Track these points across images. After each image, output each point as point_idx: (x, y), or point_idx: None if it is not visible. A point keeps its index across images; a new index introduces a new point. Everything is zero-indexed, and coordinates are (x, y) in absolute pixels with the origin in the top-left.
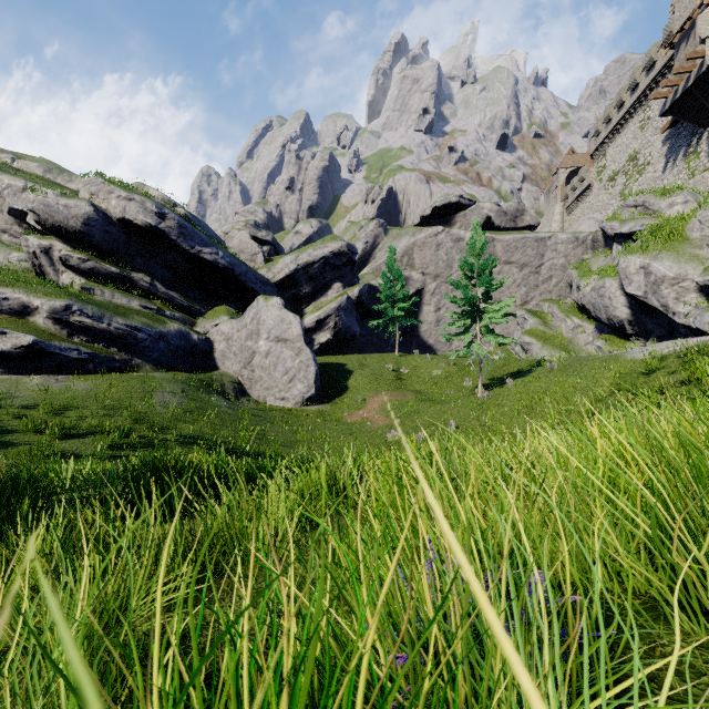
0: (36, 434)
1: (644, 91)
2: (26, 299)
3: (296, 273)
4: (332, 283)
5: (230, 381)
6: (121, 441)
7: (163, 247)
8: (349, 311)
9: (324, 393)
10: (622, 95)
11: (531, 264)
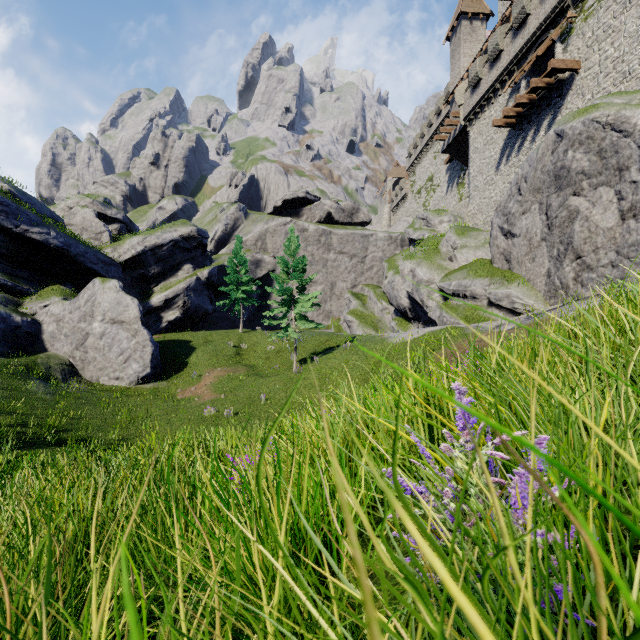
0: None
1: (436, 130)
2: None
3: (143, 254)
4: (183, 264)
5: (59, 363)
6: None
7: None
8: (199, 291)
9: (163, 370)
10: (423, 130)
11: (358, 255)
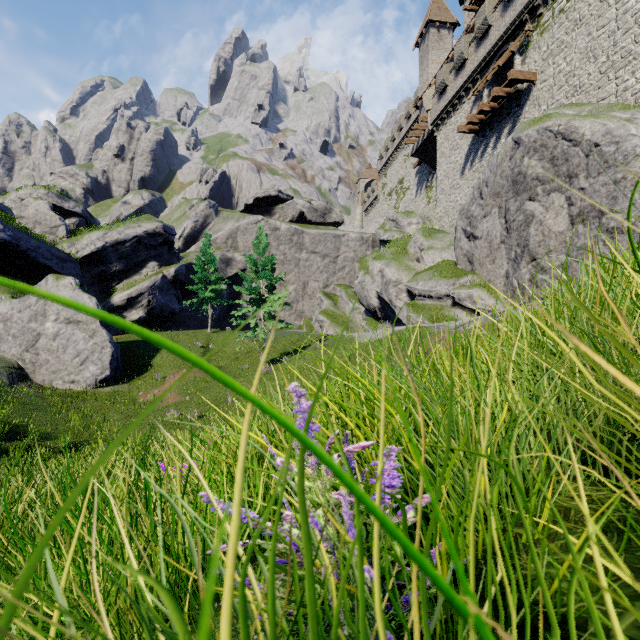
0: None
1: (406, 134)
2: None
3: (104, 250)
4: (148, 261)
5: (6, 366)
6: None
7: None
8: (165, 290)
9: (124, 373)
10: (394, 133)
11: (330, 255)
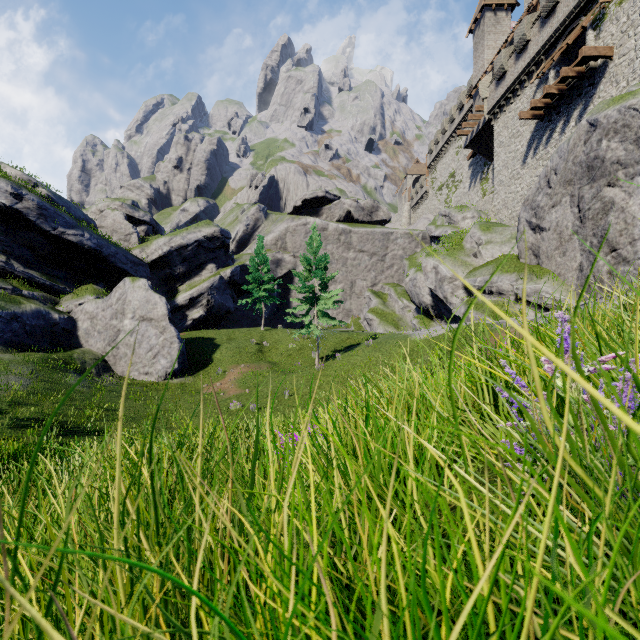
0: None
1: (458, 125)
2: None
3: (169, 254)
4: (207, 264)
5: (93, 358)
6: None
7: (21, 227)
8: (222, 290)
9: (189, 366)
10: (445, 126)
11: (378, 253)
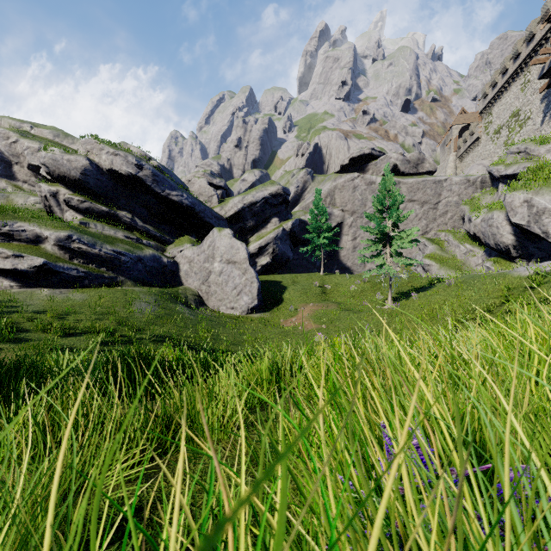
0: (43, 333)
1: (524, 59)
2: (38, 231)
3: (242, 210)
4: (271, 218)
5: (192, 294)
6: (107, 339)
7: (141, 191)
8: (284, 240)
9: (264, 304)
10: (505, 64)
11: (430, 201)
